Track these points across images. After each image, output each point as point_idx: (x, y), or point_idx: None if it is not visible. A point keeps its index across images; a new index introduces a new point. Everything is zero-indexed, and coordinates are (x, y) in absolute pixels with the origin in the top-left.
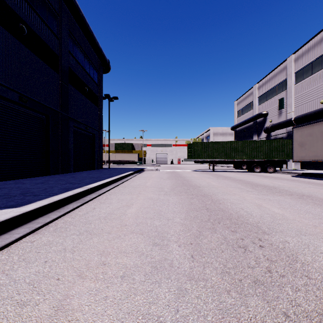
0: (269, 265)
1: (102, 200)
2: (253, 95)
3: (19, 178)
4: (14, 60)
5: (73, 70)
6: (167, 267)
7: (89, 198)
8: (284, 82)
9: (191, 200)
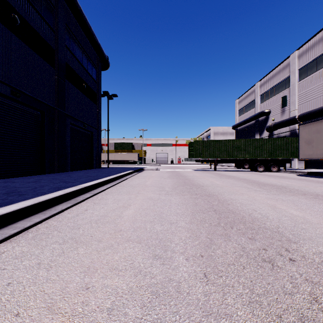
0: (311, 289)
1: (97, 200)
2: (255, 93)
3: (11, 177)
4: (6, 52)
5: (70, 66)
6: (172, 293)
7: (82, 198)
8: (288, 79)
9: (195, 200)
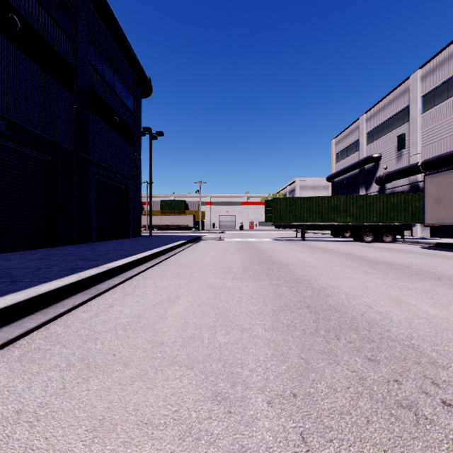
0: None
1: (129, 289)
2: (359, 130)
3: (8, 252)
4: (0, 69)
5: (96, 91)
6: None
7: (107, 286)
8: (406, 110)
9: (277, 288)
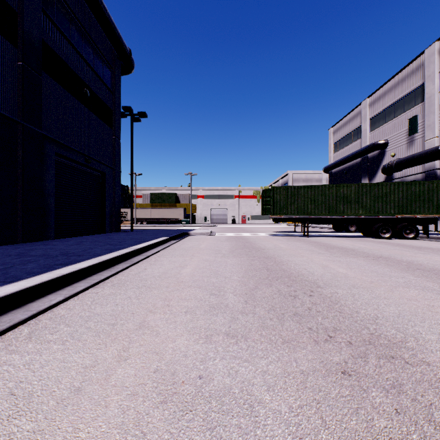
0: None
1: None
2: (361, 116)
3: None
4: None
5: (55, 51)
6: None
7: None
8: (419, 89)
9: (361, 403)
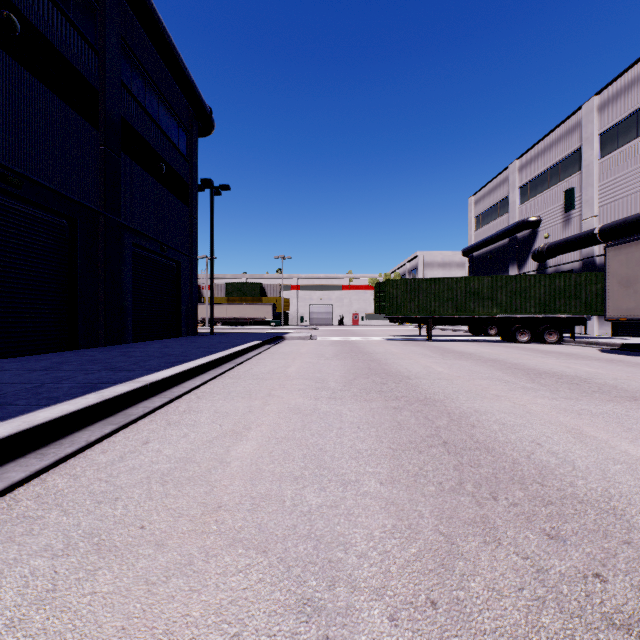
0: None
1: (175, 415)
2: (509, 183)
3: (3, 357)
4: None
5: (132, 125)
6: None
7: (142, 410)
8: (577, 154)
9: (396, 414)
